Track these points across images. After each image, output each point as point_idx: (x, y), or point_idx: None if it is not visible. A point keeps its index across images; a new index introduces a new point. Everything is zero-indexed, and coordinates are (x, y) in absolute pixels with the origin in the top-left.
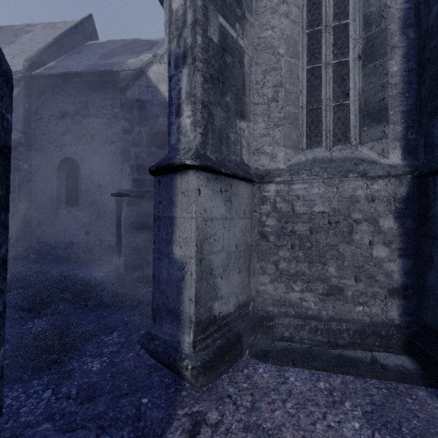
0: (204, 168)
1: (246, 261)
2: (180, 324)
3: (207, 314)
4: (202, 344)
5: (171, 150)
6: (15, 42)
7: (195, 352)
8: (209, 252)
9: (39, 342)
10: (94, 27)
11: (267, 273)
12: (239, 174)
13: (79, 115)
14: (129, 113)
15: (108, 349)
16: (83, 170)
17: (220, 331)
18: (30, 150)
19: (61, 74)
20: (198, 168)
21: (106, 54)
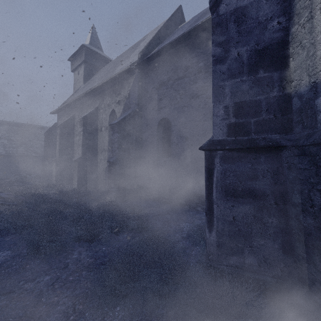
0: None
1: None
2: None
3: None
4: None
5: None
6: (137, 49)
7: None
8: None
9: None
10: (182, 14)
11: None
12: None
13: (171, 80)
14: (222, 34)
15: None
16: (173, 126)
17: None
18: (141, 117)
19: (158, 51)
20: None
21: (191, 24)
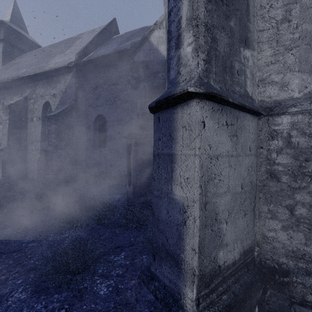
0: (210, 95)
1: (251, 202)
2: (181, 272)
3: (211, 265)
4: (206, 300)
5: (170, 85)
6: (72, 46)
7: (198, 311)
8: (213, 195)
9: (63, 257)
10: (116, 26)
11: (277, 218)
12: (246, 105)
13: (106, 85)
14: (136, 73)
15: (115, 271)
16: (108, 122)
17: (225, 283)
18: (79, 112)
19: (95, 59)
20: (203, 96)
21: (123, 41)
